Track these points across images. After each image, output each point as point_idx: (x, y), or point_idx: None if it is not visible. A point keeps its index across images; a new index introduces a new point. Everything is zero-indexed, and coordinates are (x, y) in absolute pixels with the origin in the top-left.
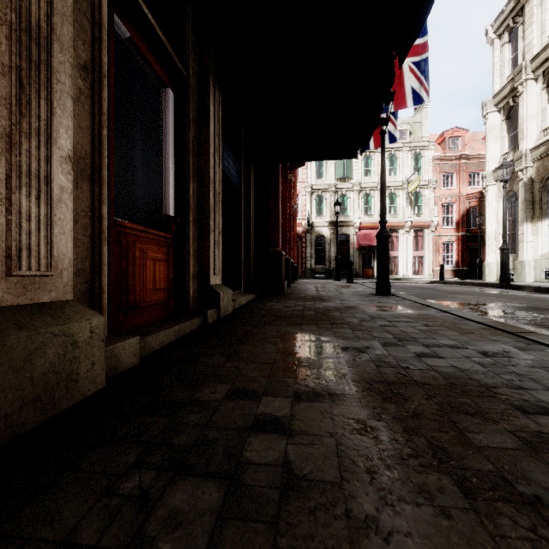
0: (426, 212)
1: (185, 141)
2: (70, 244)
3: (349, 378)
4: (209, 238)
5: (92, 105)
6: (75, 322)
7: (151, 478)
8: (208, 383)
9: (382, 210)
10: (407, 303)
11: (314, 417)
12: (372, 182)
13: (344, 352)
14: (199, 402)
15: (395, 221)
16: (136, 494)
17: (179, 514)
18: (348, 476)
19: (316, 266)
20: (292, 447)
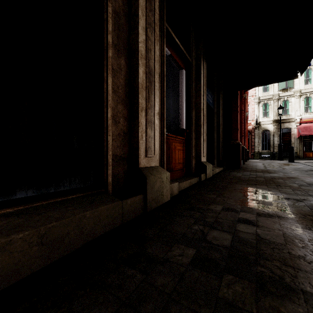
0: None
1: (190, 92)
2: (158, 145)
3: (290, 211)
4: (201, 138)
5: (161, 89)
6: (162, 173)
7: (202, 227)
8: (212, 204)
9: None
10: None
11: (269, 223)
12: (312, 87)
13: (286, 200)
14: (210, 210)
15: None
16: (199, 230)
17: (217, 237)
18: (289, 243)
19: (262, 151)
20: (259, 230)
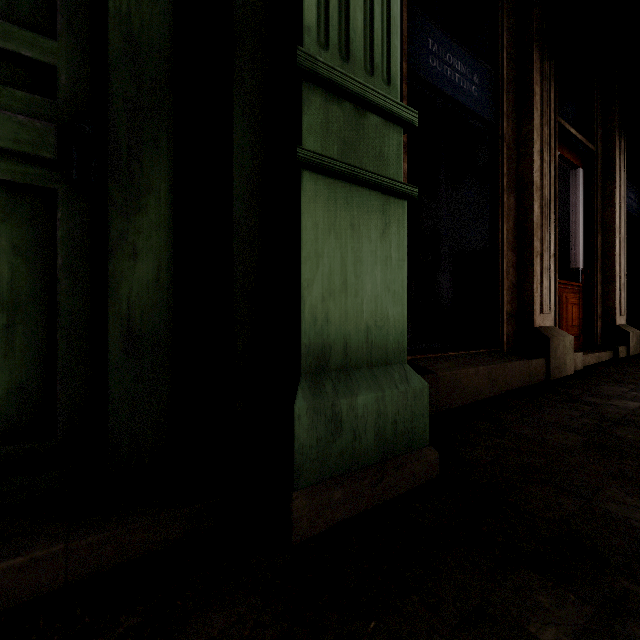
0: None
1: (593, 204)
2: (553, 298)
3: None
4: (615, 282)
5: None
6: (565, 336)
7: None
8: None
9: None
10: None
11: None
12: None
13: None
14: None
15: None
16: None
17: None
18: None
19: None
20: None
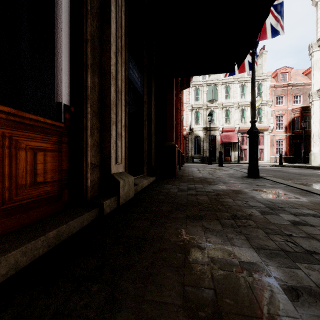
0: (265, 120)
1: (82, 31)
2: None
3: None
4: (110, 129)
5: None
6: None
7: None
8: None
9: (252, 112)
10: (282, 186)
11: None
12: (230, 102)
13: (303, 312)
14: None
15: (245, 127)
16: None
17: None
18: None
19: (194, 155)
20: None
